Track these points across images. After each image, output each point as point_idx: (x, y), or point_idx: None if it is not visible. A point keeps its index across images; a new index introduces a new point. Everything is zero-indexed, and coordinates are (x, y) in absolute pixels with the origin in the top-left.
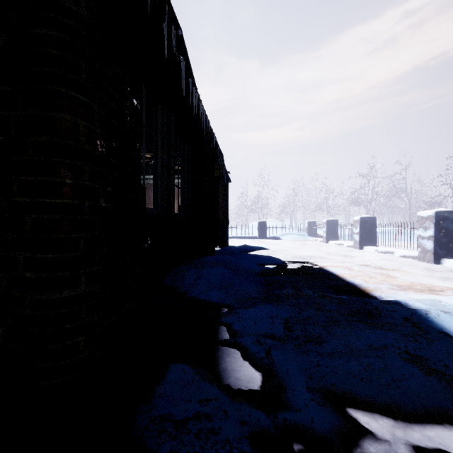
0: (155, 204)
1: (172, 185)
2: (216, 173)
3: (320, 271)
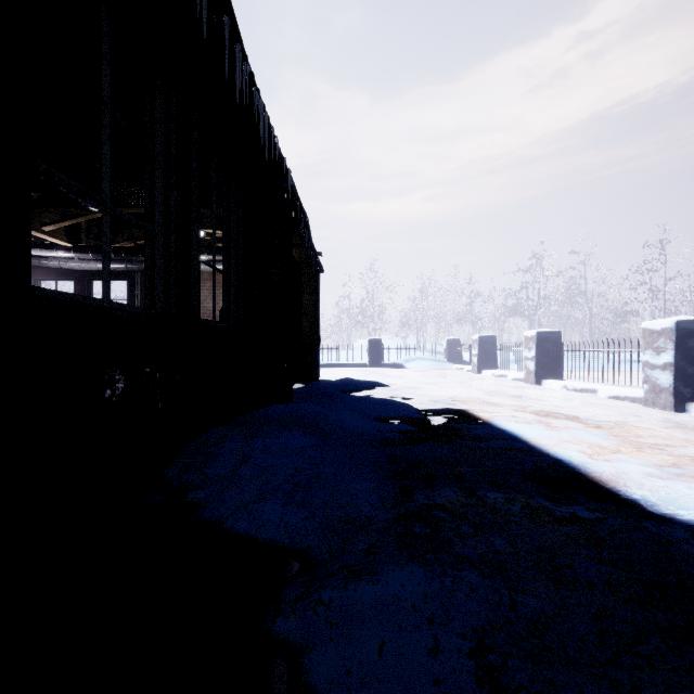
0: (150, 299)
1: (194, 259)
2: (297, 255)
3: (491, 432)
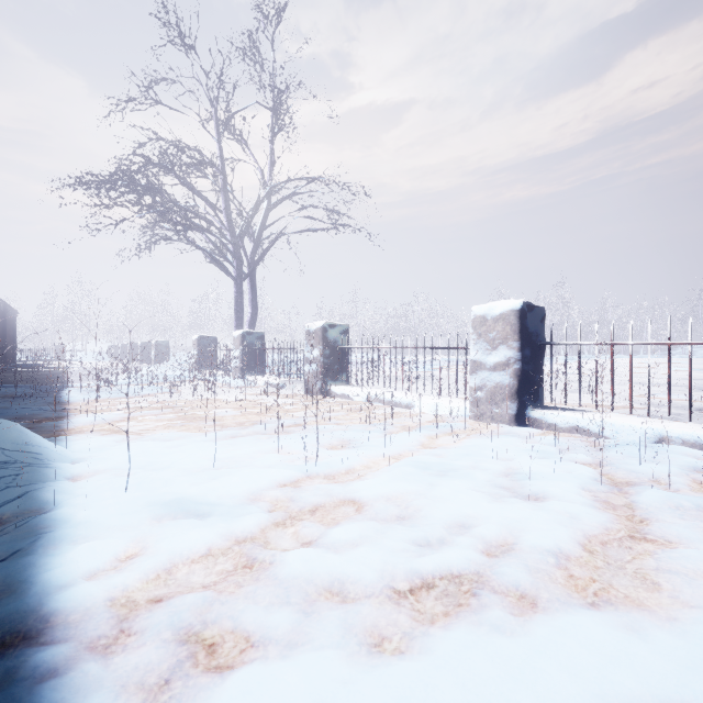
0: None
1: None
2: None
3: None
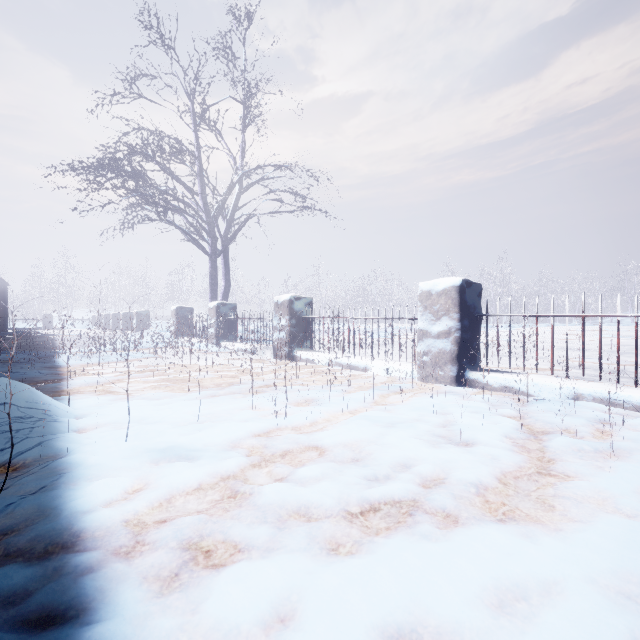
0: None
1: None
2: None
3: None
